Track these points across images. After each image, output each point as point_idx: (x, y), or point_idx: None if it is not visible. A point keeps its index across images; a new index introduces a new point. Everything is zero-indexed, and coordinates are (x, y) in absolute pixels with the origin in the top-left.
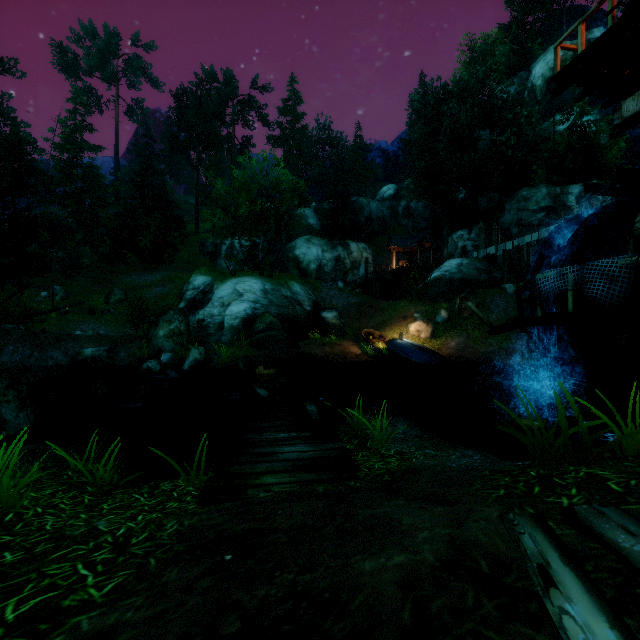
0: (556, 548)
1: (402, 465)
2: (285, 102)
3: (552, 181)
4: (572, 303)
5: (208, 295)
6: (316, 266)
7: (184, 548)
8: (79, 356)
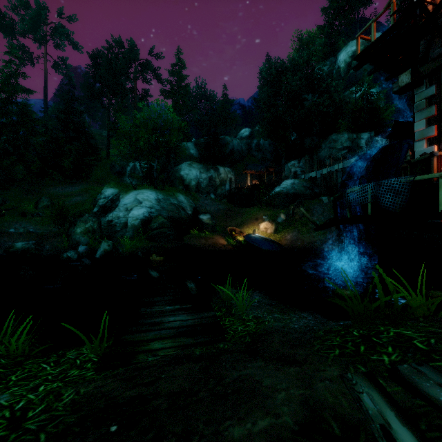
0: (391, 407)
1: (258, 327)
2: (173, 66)
3: (351, 130)
4: (370, 209)
5: (116, 202)
6: (195, 183)
7: (75, 419)
8: (11, 248)
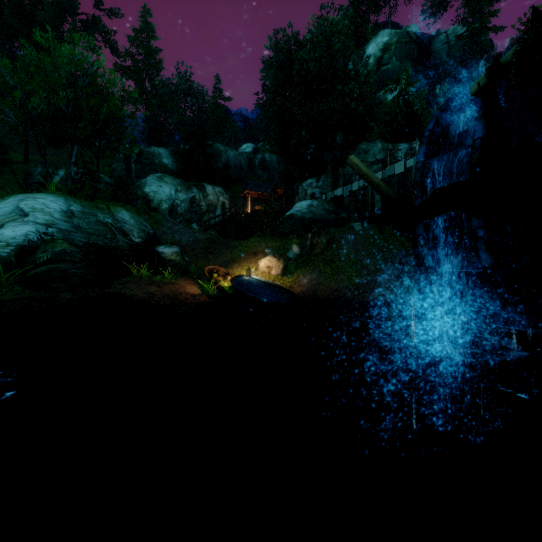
0: None
1: None
2: (137, 32)
3: (385, 140)
4: None
5: None
6: (169, 206)
7: None
8: None
